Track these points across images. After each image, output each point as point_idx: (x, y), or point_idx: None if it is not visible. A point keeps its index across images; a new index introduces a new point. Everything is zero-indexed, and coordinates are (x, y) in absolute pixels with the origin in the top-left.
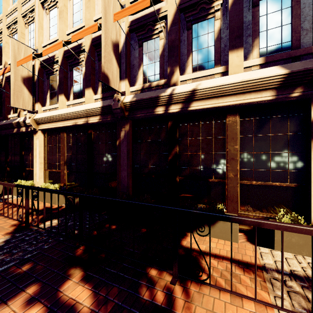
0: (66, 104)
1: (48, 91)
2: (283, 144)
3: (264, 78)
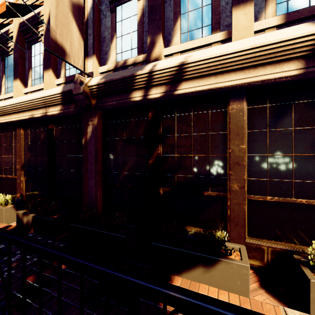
0: (23, 92)
1: (3, 76)
2: (312, 142)
3: (287, 41)
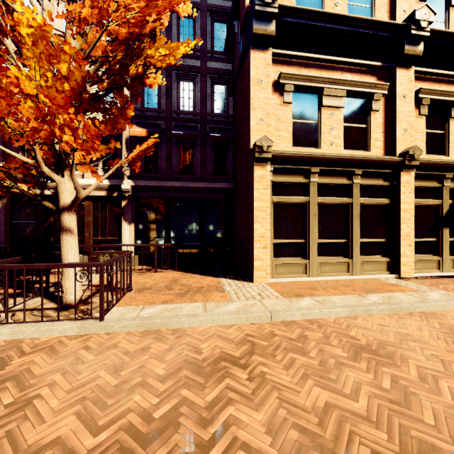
0: None
1: None
2: (113, 218)
3: (100, 185)
